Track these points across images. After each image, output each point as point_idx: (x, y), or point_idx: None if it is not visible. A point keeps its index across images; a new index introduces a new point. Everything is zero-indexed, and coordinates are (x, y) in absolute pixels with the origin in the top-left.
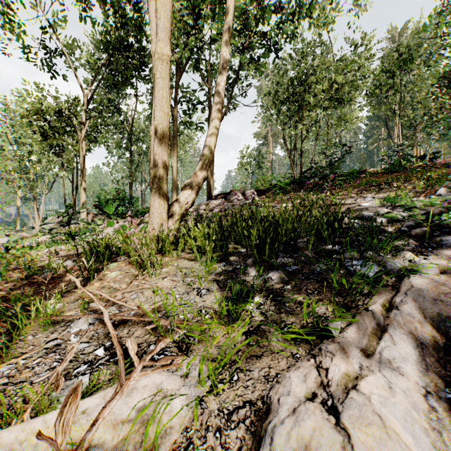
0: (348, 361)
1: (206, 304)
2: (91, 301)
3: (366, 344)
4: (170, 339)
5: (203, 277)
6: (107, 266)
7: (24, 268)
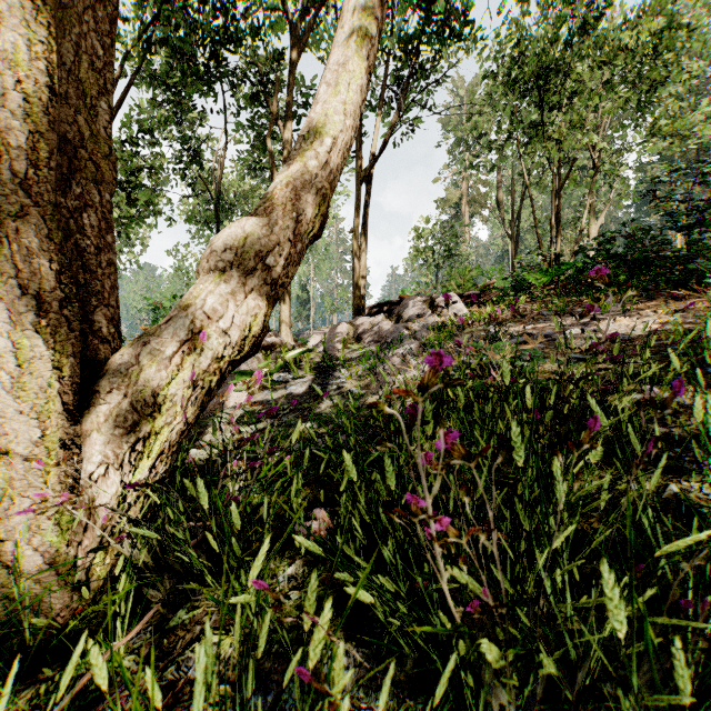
0: None
1: None
2: None
3: None
4: None
5: None
6: None
7: None
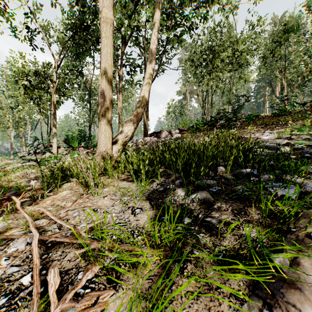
0: None
1: (139, 223)
2: (38, 219)
3: None
4: (100, 265)
5: (138, 196)
6: (61, 186)
7: None
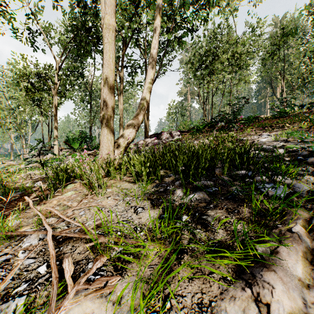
0: (289, 294)
1: (141, 221)
2: (46, 217)
3: (301, 272)
4: (108, 256)
5: (139, 196)
6: (66, 187)
7: (0, 189)
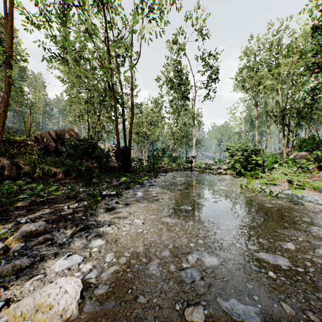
0: None
1: None
2: None
3: None
4: None
5: None
6: None
7: None
